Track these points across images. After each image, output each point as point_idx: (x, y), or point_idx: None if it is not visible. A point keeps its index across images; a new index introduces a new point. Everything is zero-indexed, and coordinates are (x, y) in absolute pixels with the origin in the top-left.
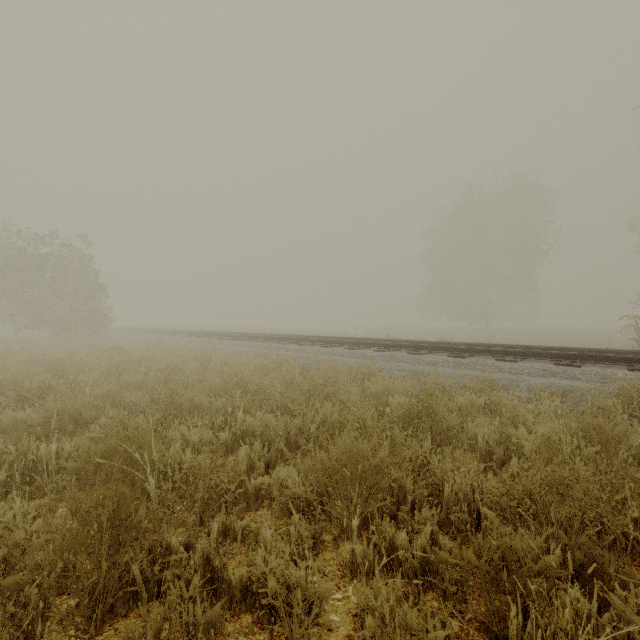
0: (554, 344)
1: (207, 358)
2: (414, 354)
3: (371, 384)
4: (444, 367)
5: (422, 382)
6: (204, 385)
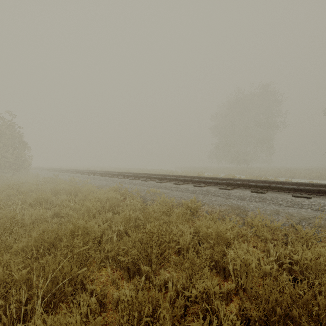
0: (289, 177)
1: (76, 191)
2: (224, 189)
3: (204, 228)
4: (252, 201)
5: (248, 222)
6: (17, 245)
